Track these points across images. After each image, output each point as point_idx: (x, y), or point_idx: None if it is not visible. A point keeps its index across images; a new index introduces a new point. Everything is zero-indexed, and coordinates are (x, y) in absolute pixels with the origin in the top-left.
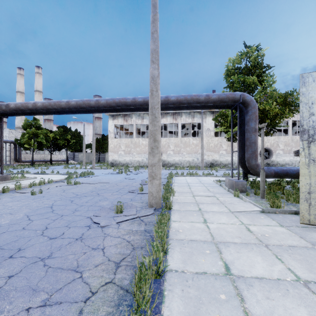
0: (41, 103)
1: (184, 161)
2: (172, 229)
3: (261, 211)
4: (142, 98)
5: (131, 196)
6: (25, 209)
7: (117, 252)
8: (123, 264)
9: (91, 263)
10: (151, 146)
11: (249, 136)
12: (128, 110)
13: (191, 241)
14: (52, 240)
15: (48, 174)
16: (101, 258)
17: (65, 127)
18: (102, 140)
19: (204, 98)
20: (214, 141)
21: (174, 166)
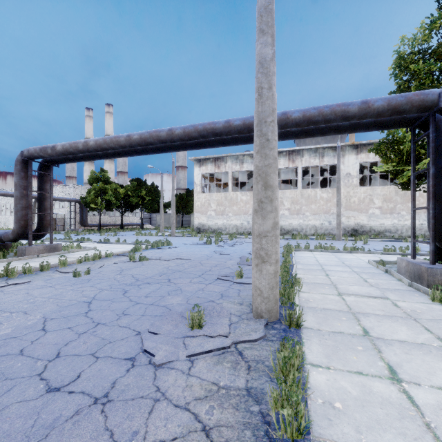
0: (93, 142)
1: (307, 225)
2: (313, 394)
3: None
4: (242, 118)
5: (221, 288)
6: (51, 303)
7: None
8: None
9: None
10: (258, 198)
11: None
12: (218, 144)
13: None
14: (48, 395)
15: (113, 243)
16: None
17: (139, 180)
18: (187, 196)
19: (358, 107)
20: (359, 193)
21: (290, 233)
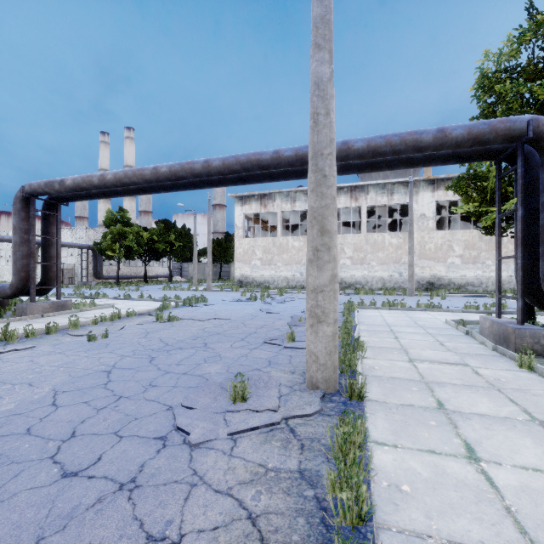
0: (112, 175)
1: (373, 278)
2: (377, 476)
3: None
4: (294, 148)
5: (269, 354)
6: (61, 373)
7: None
8: None
9: None
10: (313, 246)
11: None
12: (264, 179)
13: None
14: (64, 481)
15: (135, 300)
16: None
17: (167, 222)
18: (226, 242)
19: (433, 136)
20: (435, 239)
21: (352, 287)
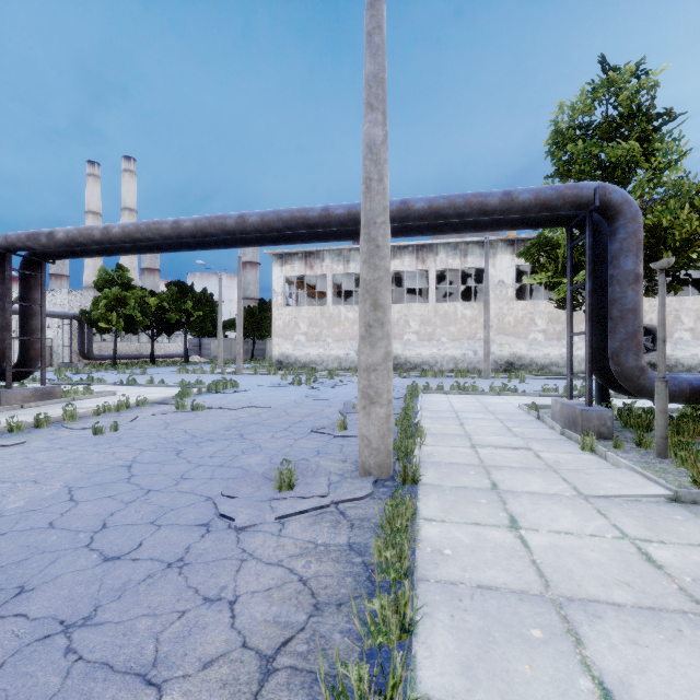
0: (119, 228)
1: (443, 357)
2: (422, 545)
3: (670, 497)
4: (346, 206)
5: (317, 443)
6: (70, 470)
7: (271, 615)
8: (282, 666)
9: (192, 653)
10: (366, 321)
11: (618, 294)
12: (311, 239)
13: (482, 589)
14: (107, 564)
15: (142, 386)
16: (225, 636)
17: (182, 284)
18: (260, 311)
19: (499, 199)
20: (515, 310)
21: (418, 368)
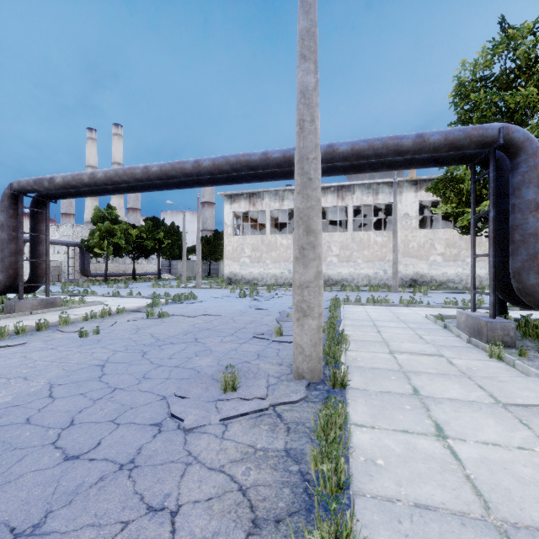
0: (102, 173)
1: (358, 275)
2: (355, 453)
3: None
4: (281, 150)
5: (257, 347)
6: (55, 368)
7: (209, 532)
8: None
9: None
10: (299, 244)
11: (520, 220)
12: (253, 179)
13: (420, 509)
14: (66, 463)
15: (124, 297)
16: None
17: (156, 219)
18: (215, 240)
19: (413, 141)
20: (418, 237)
21: (339, 284)
